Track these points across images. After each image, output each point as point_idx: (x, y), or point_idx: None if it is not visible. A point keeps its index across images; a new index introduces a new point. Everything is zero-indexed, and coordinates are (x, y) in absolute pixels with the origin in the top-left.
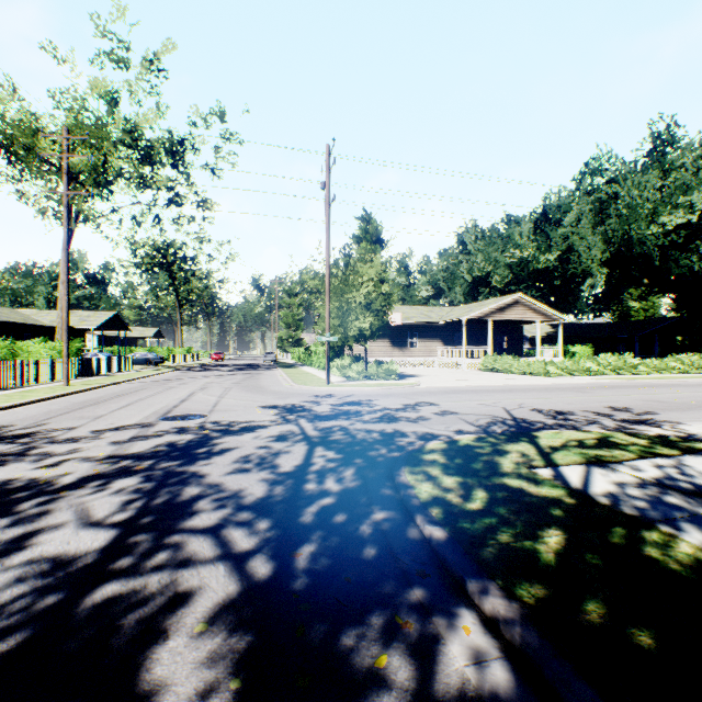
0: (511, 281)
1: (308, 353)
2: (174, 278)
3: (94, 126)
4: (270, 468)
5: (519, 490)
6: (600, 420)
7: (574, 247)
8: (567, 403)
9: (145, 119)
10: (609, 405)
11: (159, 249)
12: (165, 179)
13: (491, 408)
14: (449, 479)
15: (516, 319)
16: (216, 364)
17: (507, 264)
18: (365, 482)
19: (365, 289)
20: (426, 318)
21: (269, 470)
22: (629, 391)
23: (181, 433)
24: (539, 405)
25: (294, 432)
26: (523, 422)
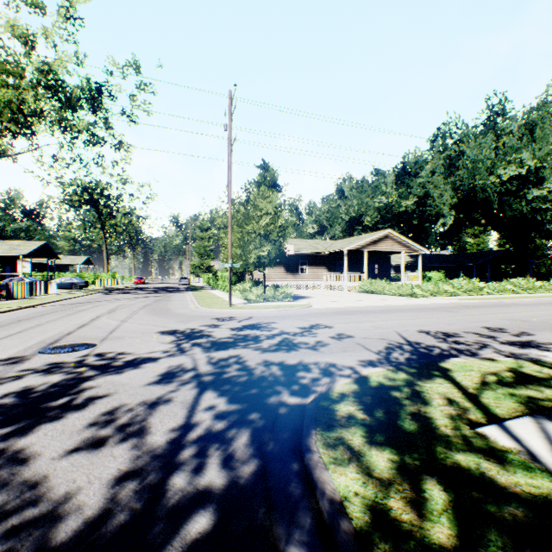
0: (379, 221)
1: (216, 278)
2: (101, 213)
3: (8, 64)
4: (133, 438)
5: (488, 483)
6: (489, 343)
7: (430, 193)
8: (446, 323)
9: (61, 63)
10: (483, 325)
11: (86, 188)
12: (84, 122)
13: (383, 330)
14: (381, 459)
15: (386, 250)
16: (136, 287)
17: (376, 208)
18: (263, 463)
19: (264, 221)
20: (314, 249)
21: (131, 441)
22: (487, 310)
23: (49, 373)
24: (423, 326)
25: (184, 368)
26: (420, 347)
